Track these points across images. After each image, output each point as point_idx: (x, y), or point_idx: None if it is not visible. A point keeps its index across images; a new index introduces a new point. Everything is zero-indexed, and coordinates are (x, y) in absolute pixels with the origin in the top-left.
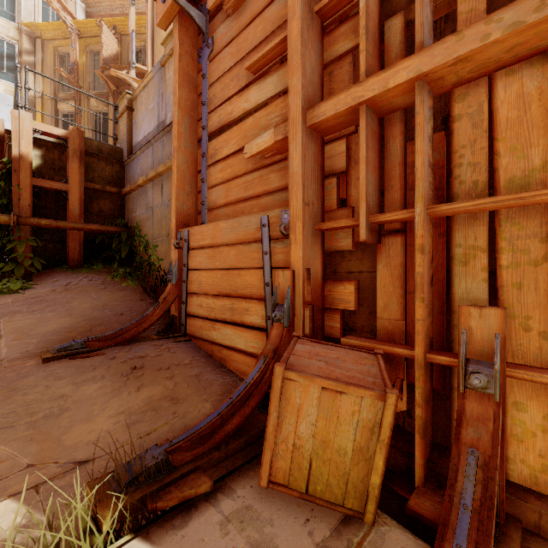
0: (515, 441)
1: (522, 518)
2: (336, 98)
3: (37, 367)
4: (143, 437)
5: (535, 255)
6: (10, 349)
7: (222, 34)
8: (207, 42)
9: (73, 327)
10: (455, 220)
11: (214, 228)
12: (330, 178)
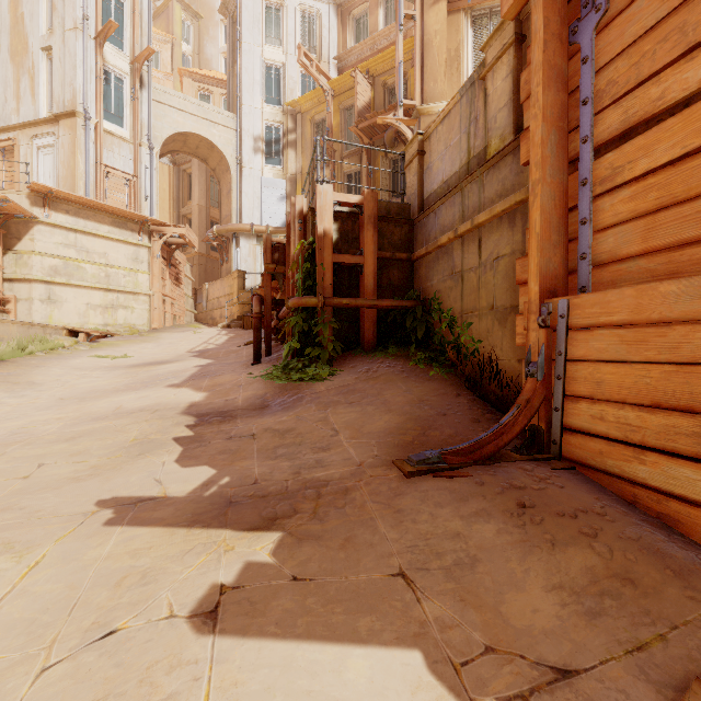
0: None
1: None
2: None
3: (404, 483)
4: (632, 651)
5: None
6: (356, 450)
7: None
8: (593, 4)
9: (402, 428)
10: None
11: (640, 294)
12: None
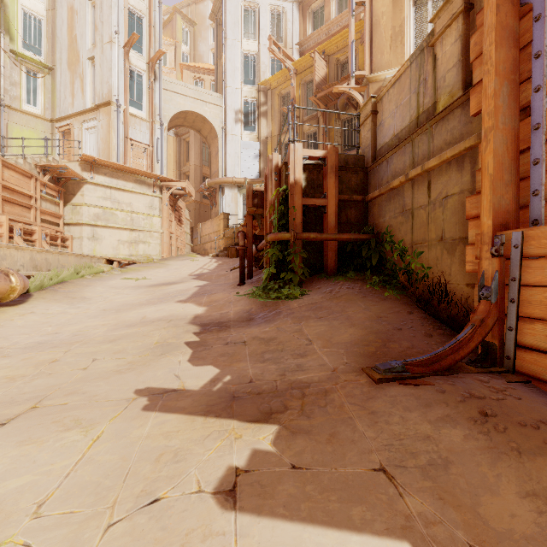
0: None
1: None
2: None
3: (373, 388)
4: None
5: None
6: (329, 358)
7: None
8: None
9: (365, 340)
10: None
11: None
12: None
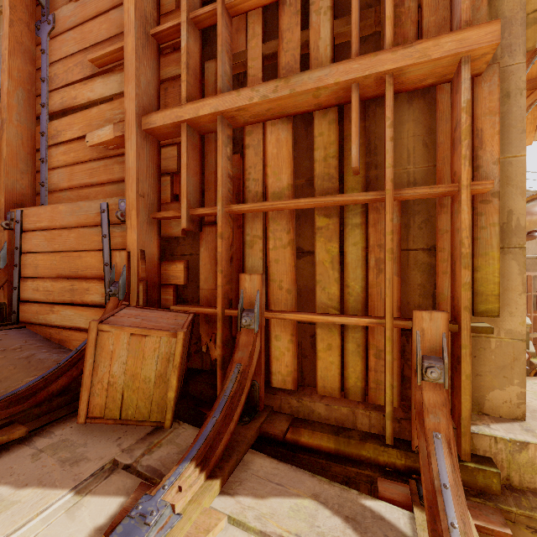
0: (275, 360)
1: (273, 405)
2: (164, 112)
3: None
4: None
5: (284, 242)
6: None
7: (65, 16)
8: (48, 17)
9: None
10: (246, 217)
11: (53, 210)
12: (165, 176)
